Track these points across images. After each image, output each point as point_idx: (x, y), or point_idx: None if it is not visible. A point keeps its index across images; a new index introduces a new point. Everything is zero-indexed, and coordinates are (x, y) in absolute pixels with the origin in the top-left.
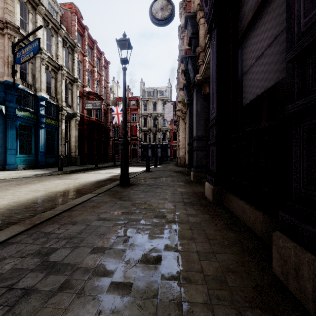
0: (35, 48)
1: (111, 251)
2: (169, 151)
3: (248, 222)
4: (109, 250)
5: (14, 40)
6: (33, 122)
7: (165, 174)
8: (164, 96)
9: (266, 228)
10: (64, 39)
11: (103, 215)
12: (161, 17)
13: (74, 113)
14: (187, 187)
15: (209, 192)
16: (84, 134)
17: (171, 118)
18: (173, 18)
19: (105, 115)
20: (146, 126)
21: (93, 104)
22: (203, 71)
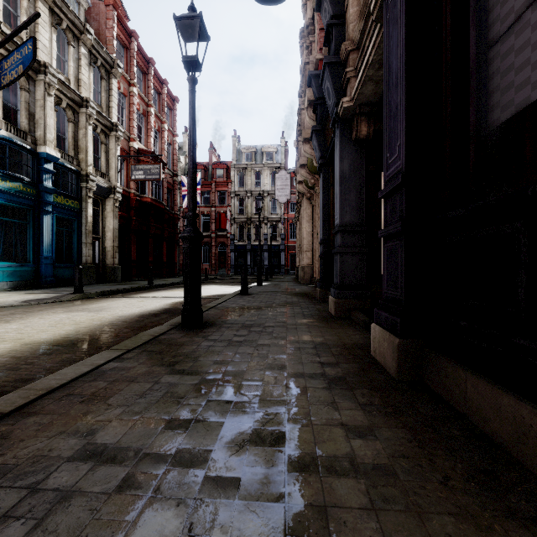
0: (26, 57)
1: None
2: (282, 256)
3: None
4: None
5: None
6: (30, 201)
7: (277, 300)
8: (274, 160)
9: None
10: (93, 52)
11: (104, 434)
12: None
13: (112, 188)
14: (326, 331)
15: (386, 351)
16: (130, 225)
17: (287, 197)
18: None
19: (170, 193)
20: (243, 212)
21: (145, 172)
22: (356, 88)
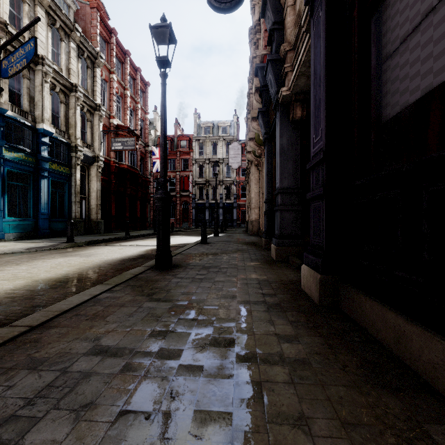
0: (29, 53)
1: None
2: (235, 212)
3: (416, 364)
4: None
5: None
6: (30, 168)
7: (230, 247)
8: (228, 133)
9: None
10: (80, 46)
11: (106, 339)
12: None
13: (96, 157)
14: (268, 271)
15: (311, 285)
16: (110, 187)
17: (239, 164)
18: None
19: (142, 161)
20: (203, 176)
21: (123, 144)
22: (292, 80)
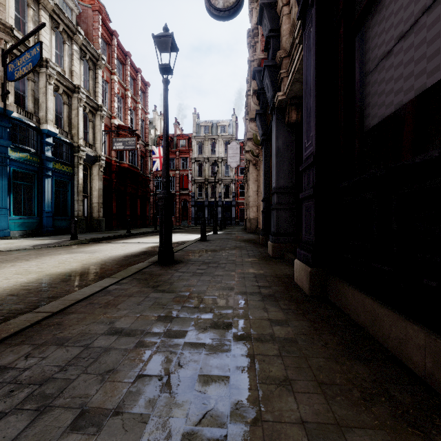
0: (35, 57)
1: (117, 421)
2: (233, 211)
3: (386, 341)
4: (113, 417)
5: (4, 46)
6: (35, 167)
7: (229, 245)
8: (226, 132)
9: (437, 362)
10: (83, 49)
11: (120, 323)
12: (223, 6)
13: (97, 156)
14: (264, 266)
15: (303, 277)
16: (111, 186)
17: (237, 163)
18: (240, 7)
19: (143, 160)
20: (202, 175)
21: (124, 143)
22: (287, 86)
